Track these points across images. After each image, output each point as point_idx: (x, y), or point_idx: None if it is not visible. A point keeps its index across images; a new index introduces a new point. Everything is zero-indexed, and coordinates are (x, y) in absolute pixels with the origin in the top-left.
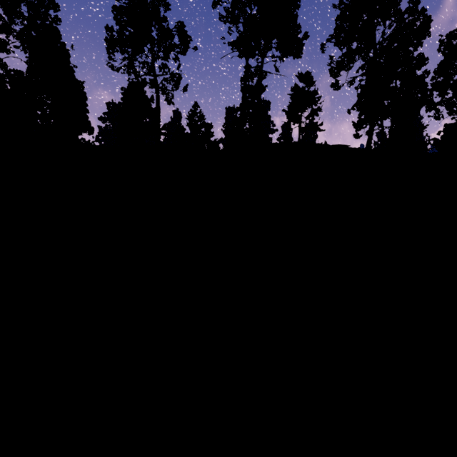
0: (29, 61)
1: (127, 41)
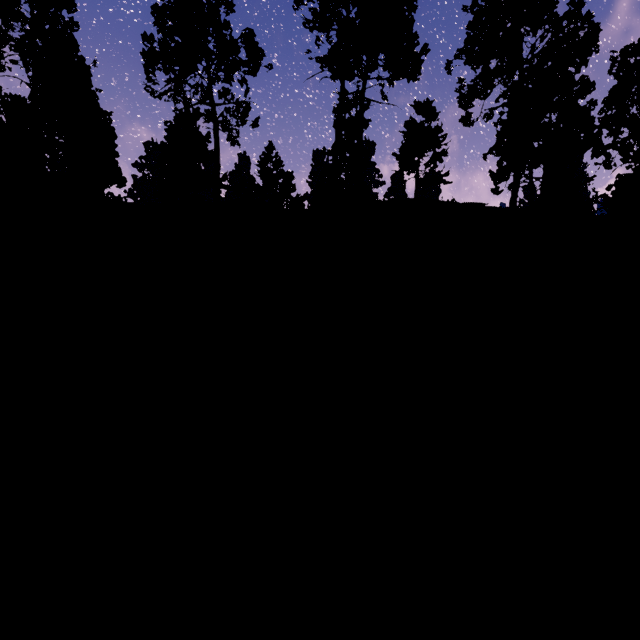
0: (33, 83)
1: (173, 56)
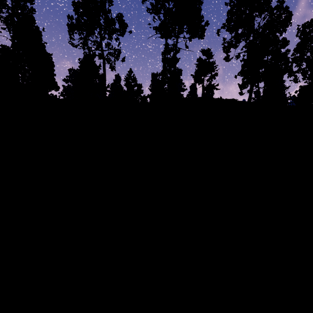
0: (12, 39)
1: (83, 26)
